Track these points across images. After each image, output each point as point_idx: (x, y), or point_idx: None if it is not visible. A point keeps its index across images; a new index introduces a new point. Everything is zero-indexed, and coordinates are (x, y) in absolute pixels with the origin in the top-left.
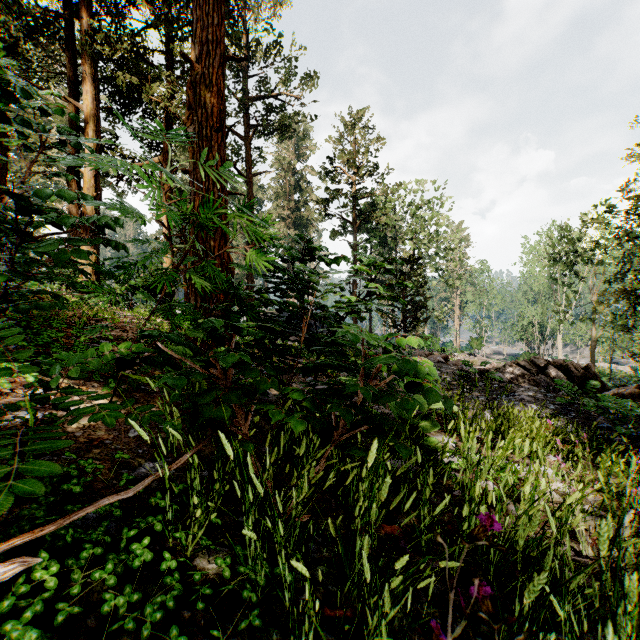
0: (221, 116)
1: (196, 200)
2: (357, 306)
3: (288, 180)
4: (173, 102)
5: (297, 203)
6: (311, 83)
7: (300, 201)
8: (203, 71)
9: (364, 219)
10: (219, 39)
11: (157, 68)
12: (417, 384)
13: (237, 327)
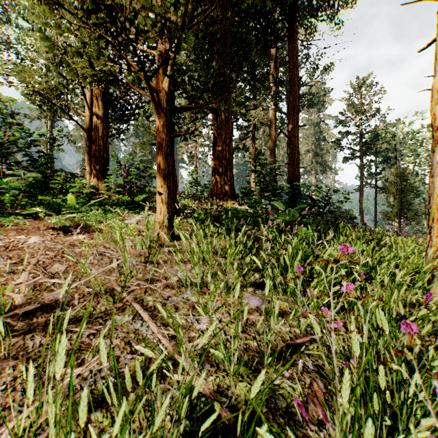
0: (298, 145)
1: (290, 172)
2: (340, 202)
3: (311, 126)
4: (256, 111)
5: (318, 140)
6: (328, 71)
7: (320, 138)
8: (292, 133)
9: (368, 147)
10: (297, 121)
11: (249, 98)
12: (349, 214)
13: (318, 206)
